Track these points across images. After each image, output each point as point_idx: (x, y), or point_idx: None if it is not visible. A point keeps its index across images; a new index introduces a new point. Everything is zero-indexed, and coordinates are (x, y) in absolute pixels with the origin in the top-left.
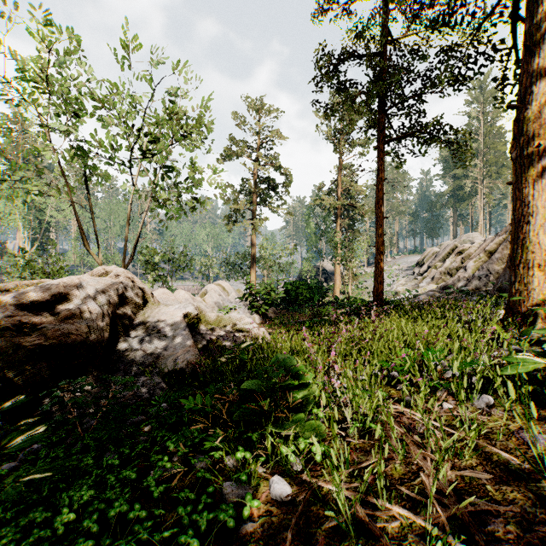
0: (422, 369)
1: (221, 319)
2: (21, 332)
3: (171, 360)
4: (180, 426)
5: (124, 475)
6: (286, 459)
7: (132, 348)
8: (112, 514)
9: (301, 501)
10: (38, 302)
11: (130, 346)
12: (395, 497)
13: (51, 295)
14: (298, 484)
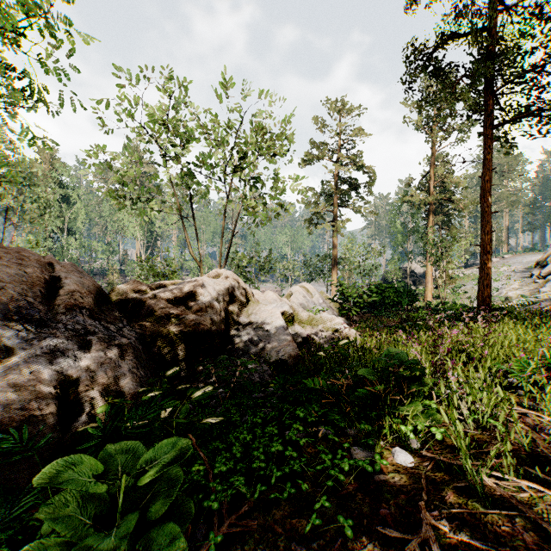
0: (548, 378)
1: (312, 319)
2: (169, 320)
3: (273, 352)
4: (295, 405)
5: (269, 430)
6: (405, 435)
7: (241, 339)
8: (273, 450)
9: (425, 468)
10: (178, 298)
11: (240, 338)
12: (522, 478)
13: (185, 293)
14: (419, 456)
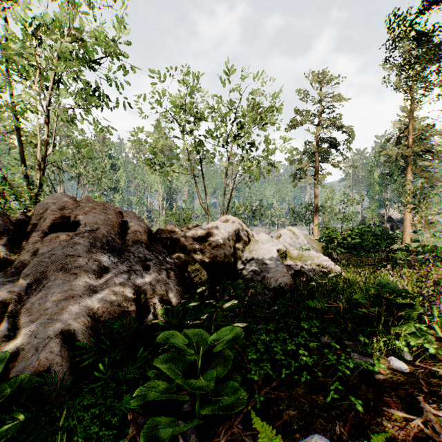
0: None
1: (302, 256)
2: (195, 253)
3: (272, 280)
4: (296, 321)
5: (281, 335)
6: (399, 348)
7: (246, 270)
8: (289, 348)
9: (419, 374)
10: (201, 237)
11: (245, 268)
12: None
13: (206, 233)
14: (412, 365)
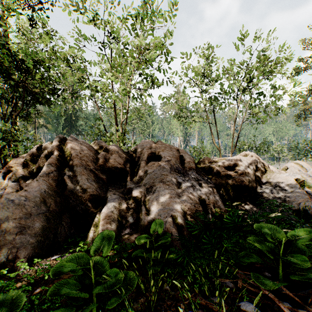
0: None
1: None
2: (226, 178)
3: (293, 204)
4: None
5: None
6: None
7: (266, 193)
8: None
9: None
10: (229, 166)
11: (265, 192)
12: None
13: (233, 164)
14: None
